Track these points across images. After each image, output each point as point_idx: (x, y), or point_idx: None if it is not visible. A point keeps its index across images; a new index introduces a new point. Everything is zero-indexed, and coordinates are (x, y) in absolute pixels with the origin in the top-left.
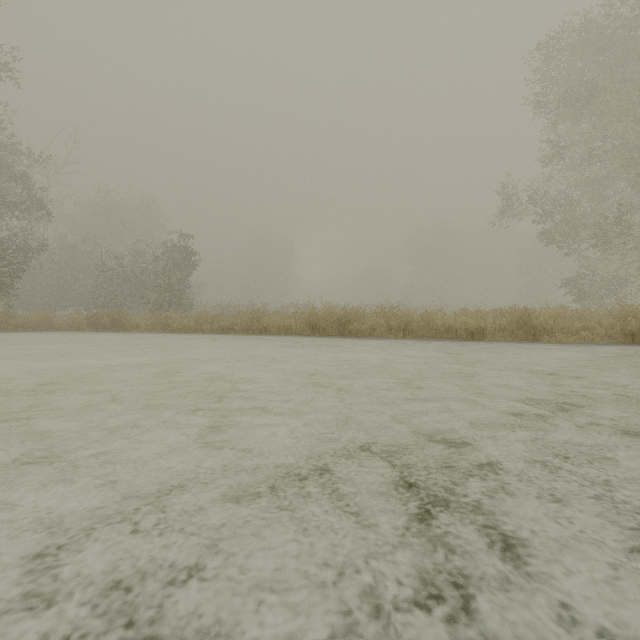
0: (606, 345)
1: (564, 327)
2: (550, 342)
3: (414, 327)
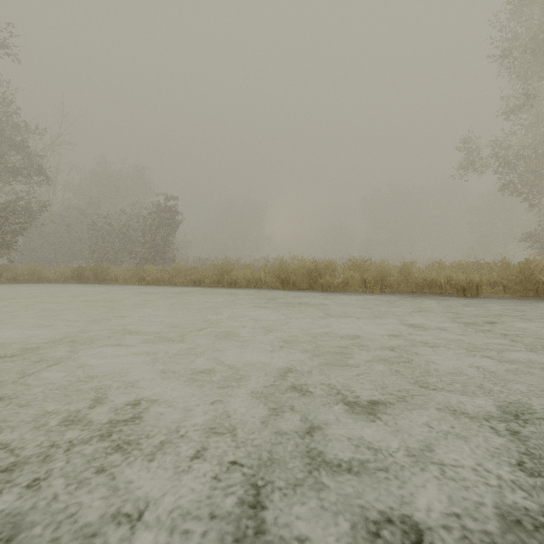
0: None
1: None
2: None
3: (391, 281)
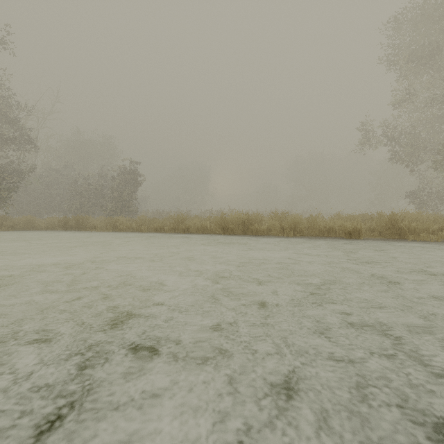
0: None
1: (424, 228)
2: (415, 240)
3: (302, 228)
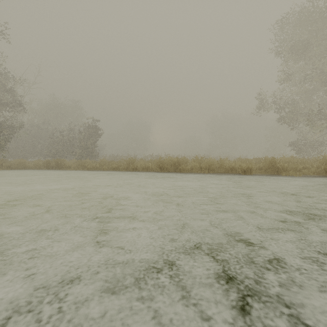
0: (316, 177)
1: (293, 167)
2: (286, 175)
3: (214, 167)
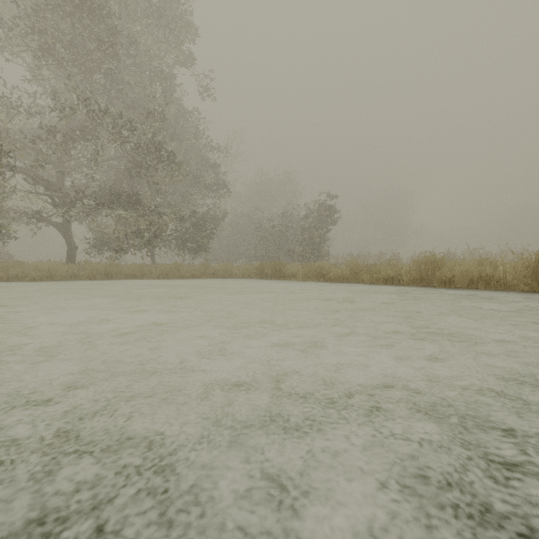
0: None
1: None
2: None
3: None
